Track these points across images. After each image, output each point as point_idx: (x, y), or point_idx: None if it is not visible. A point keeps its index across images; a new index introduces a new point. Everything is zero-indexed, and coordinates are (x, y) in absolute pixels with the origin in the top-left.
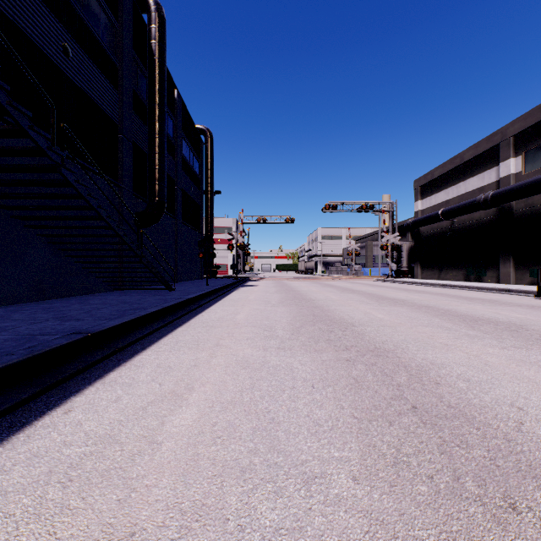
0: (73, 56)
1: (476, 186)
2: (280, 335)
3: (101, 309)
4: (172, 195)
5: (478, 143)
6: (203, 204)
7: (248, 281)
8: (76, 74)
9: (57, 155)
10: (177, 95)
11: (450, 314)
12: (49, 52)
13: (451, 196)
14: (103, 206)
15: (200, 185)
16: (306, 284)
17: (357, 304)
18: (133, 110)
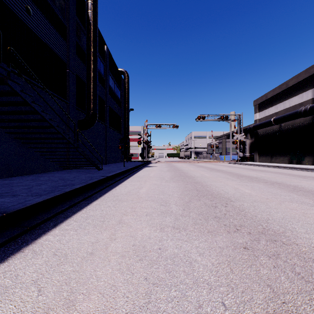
0: (33, 15)
1: (297, 102)
2: (173, 210)
3: (41, 185)
4: (103, 110)
5: (299, 74)
6: (123, 116)
7: (150, 163)
8: (36, 27)
9: (4, 69)
10: (106, 49)
11: (300, 190)
12: (15, 10)
13: (279, 109)
14: (45, 111)
15: (121, 105)
16: (186, 165)
17: (225, 181)
18: (77, 55)
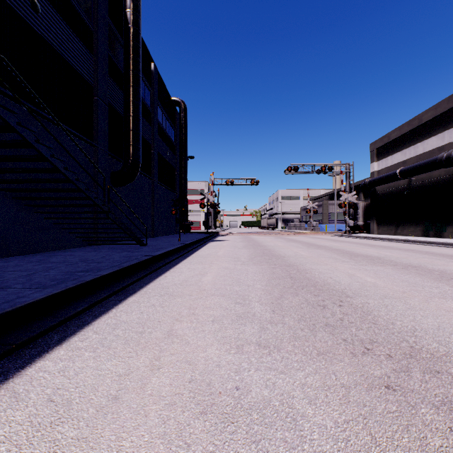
0: (42, 12)
1: (435, 145)
2: (257, 312)
3: (50, 270)
4: (149, 158)
5: (438, 104)
6: (178, 167)
7: (217, 235)
8: (46, 32)
9: None
10: (154, 68)
11: (452, 278)
12: (14, 4)
13: (409, 156)
14: (57, 156)
15: (176, 151)
16: (271, 239)
17: (333, 262)
18: (110, 75)
